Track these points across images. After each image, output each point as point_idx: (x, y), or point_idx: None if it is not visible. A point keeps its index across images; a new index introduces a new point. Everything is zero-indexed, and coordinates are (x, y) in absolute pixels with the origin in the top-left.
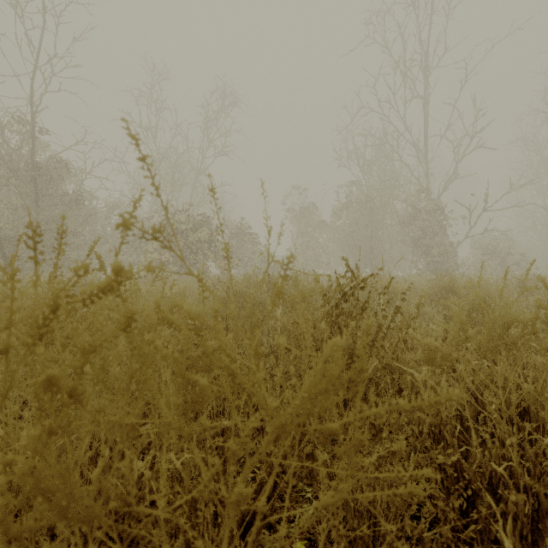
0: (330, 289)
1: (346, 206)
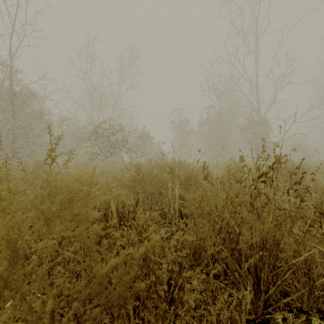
0: (251, 169)
1: (207, 120)
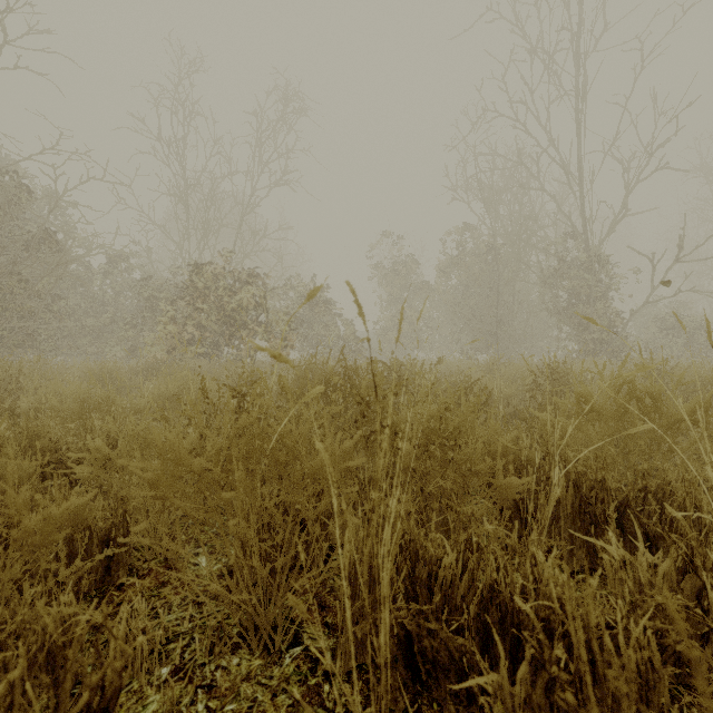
0: None
1: (460, 259)
